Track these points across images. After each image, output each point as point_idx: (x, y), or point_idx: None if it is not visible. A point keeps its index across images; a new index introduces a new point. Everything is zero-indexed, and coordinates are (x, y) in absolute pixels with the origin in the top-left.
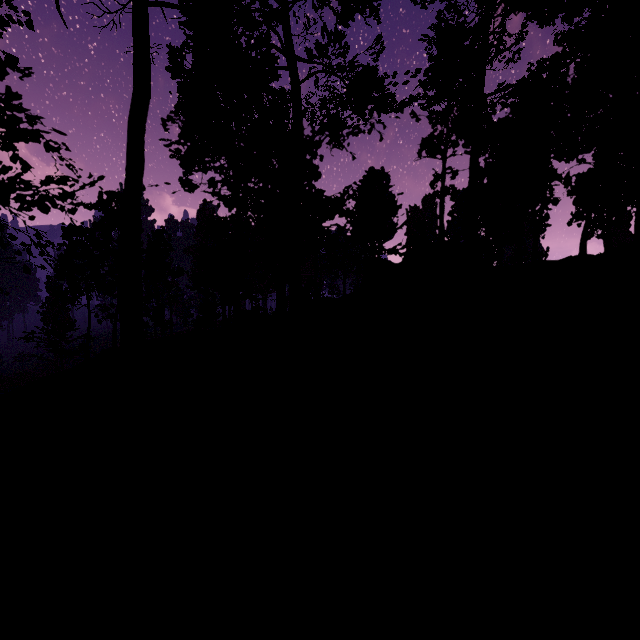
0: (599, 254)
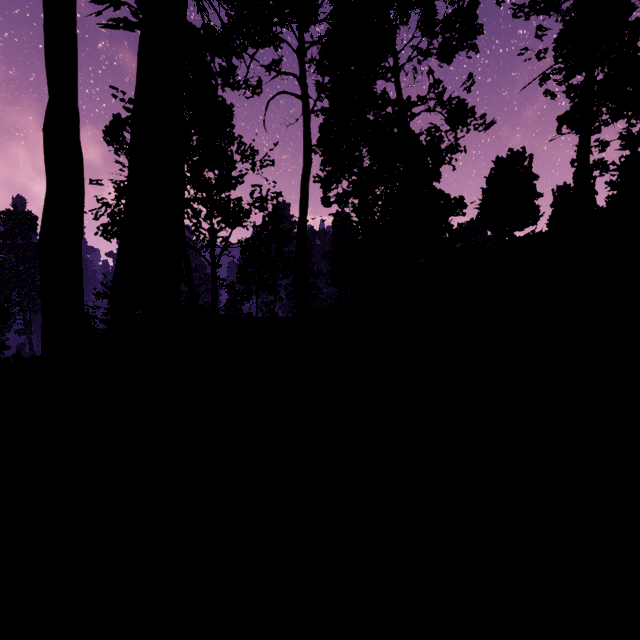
0: None
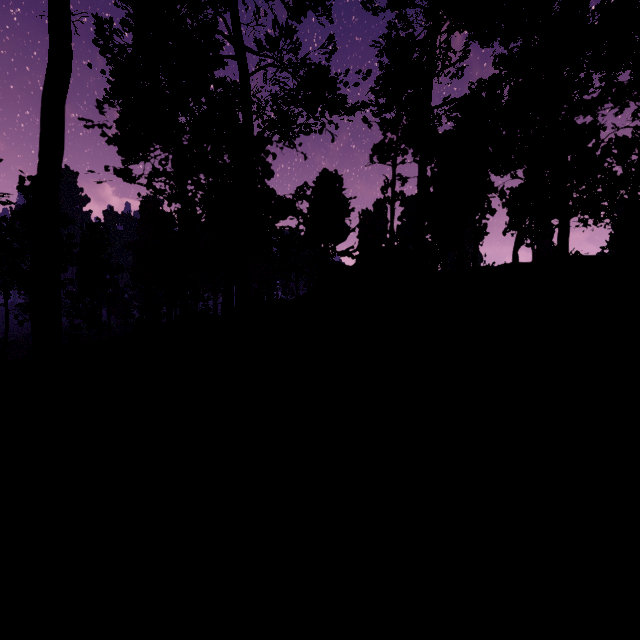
0: (531, 263)
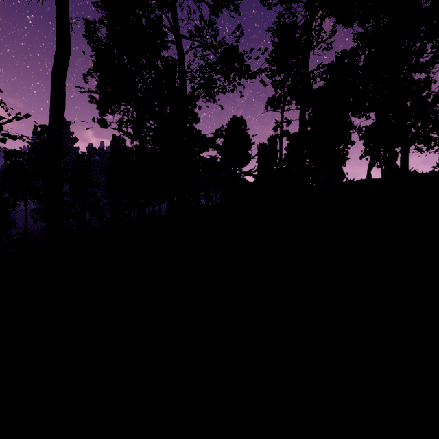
0: (380, 178)
